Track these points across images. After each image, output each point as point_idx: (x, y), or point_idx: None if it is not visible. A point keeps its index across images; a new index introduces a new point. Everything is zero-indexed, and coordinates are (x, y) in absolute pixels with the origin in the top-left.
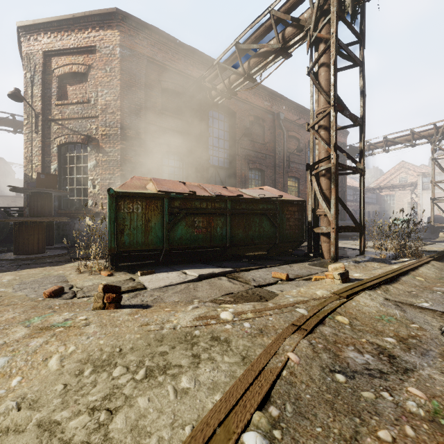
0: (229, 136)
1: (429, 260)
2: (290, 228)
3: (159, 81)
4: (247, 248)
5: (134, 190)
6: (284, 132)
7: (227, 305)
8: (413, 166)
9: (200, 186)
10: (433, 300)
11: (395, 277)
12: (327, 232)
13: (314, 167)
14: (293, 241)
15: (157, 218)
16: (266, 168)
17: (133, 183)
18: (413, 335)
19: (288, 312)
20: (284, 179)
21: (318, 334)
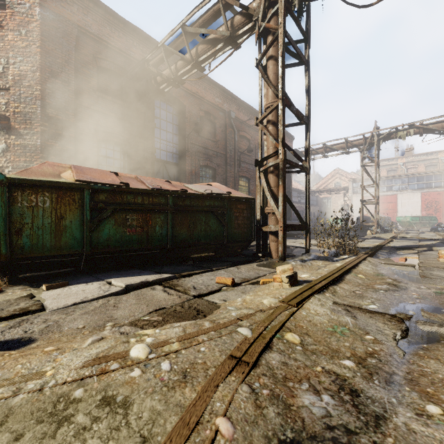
0: (178, 130)
1: (366, 257)
2: (238, 227)
3: (94, 57)
4: (192, 249)
5: (40, 177)
6: (235, 131)
7: (147, 331)
8: (346, 173)
9: (137, 178)
10: (379, 300)
11: (340, 276)
12: (275, 230)
13: (263, 164)
14: (241, 241)
15: (73, 214)
16: (217, 166)
17: (42, 169)
18: (370, 352)
19: (227, 335)
20: (235, 178)
21: (264, 367)
